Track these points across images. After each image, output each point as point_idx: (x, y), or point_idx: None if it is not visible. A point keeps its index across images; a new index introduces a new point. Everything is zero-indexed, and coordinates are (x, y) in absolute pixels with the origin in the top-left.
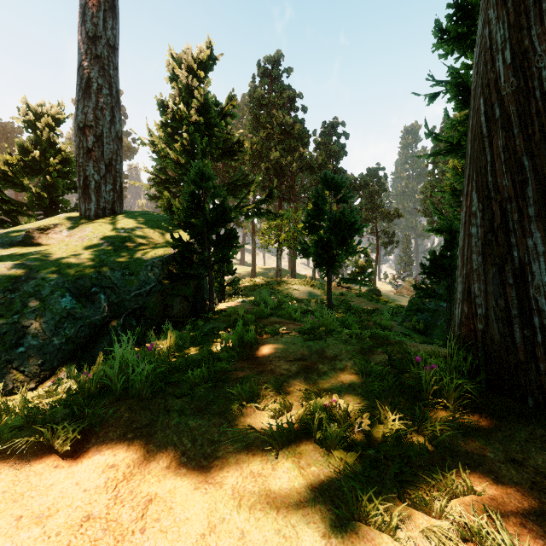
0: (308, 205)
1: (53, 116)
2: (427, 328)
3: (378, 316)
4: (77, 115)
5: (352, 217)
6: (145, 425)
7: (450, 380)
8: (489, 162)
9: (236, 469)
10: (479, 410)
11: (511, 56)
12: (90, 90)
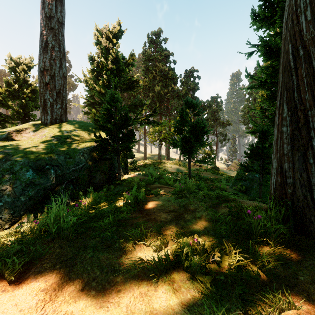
0: (177, 117)
1: (26, 64)
2: (247, 189)
3: (218, 183)
4: (39, 63)
5: (203, 124)
6: (69, 258)
7: (271, 226)
8: (295, 84)
9: (130, 291)
10: (290, 246)
11: (311, 15)
12: (47, 48)
